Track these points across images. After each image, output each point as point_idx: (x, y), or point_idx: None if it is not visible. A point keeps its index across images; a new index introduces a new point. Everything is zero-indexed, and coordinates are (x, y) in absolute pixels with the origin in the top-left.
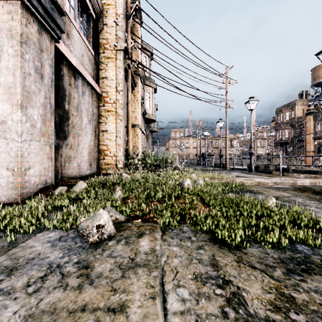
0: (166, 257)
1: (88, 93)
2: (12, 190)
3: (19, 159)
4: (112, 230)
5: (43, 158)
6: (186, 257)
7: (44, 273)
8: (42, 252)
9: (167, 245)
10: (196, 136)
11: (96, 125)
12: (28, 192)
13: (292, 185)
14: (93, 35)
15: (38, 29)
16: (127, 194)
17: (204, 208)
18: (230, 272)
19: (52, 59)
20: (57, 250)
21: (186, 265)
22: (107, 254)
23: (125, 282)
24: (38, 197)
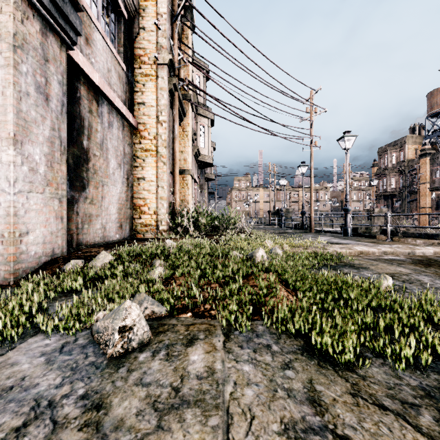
0: (232, 386)
1: (117, 125)
2: (1, 265)
3: (11, 220)
4: (146, 333)
5: (48, 217)
6: (266, 386)
7: (22, 421)
8: (28, 374)
9: (233, 361)
10: (268, 186)
11: (129, 170)
12: (25, 268)
13: (408, 256)
14: (125, 43)
15: (42, 29)
16: (171, 272)
17: (287, 294)
18: (344, 417)
19: (63, 73)
20: (53, 370)
21: (268, 402)
22: (135, 380)
23: (162, 439)
24: (39, 277)
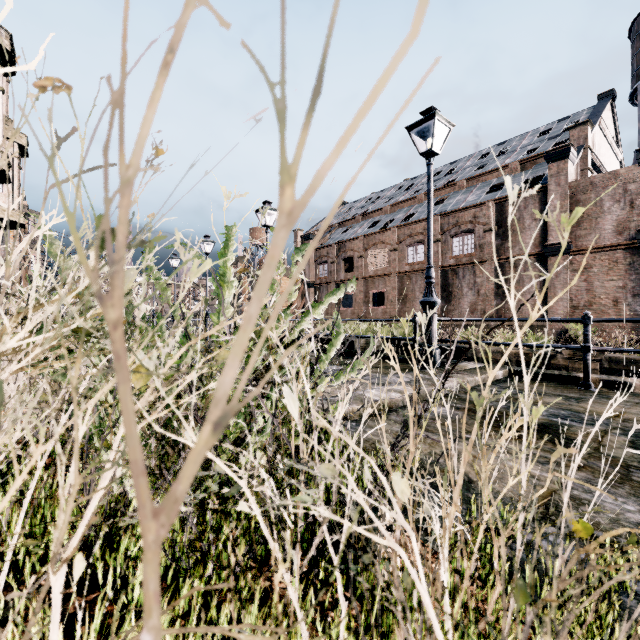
0: None
1: None
2: None
3: None
4: None
5: None
6: None
7: None
8: None
9: None
10: None
11: None
12: None
13: None
14: None
15: None
16: None
17: None
18: None
19: None
20: None
21: None
22: None
23: None
24: None
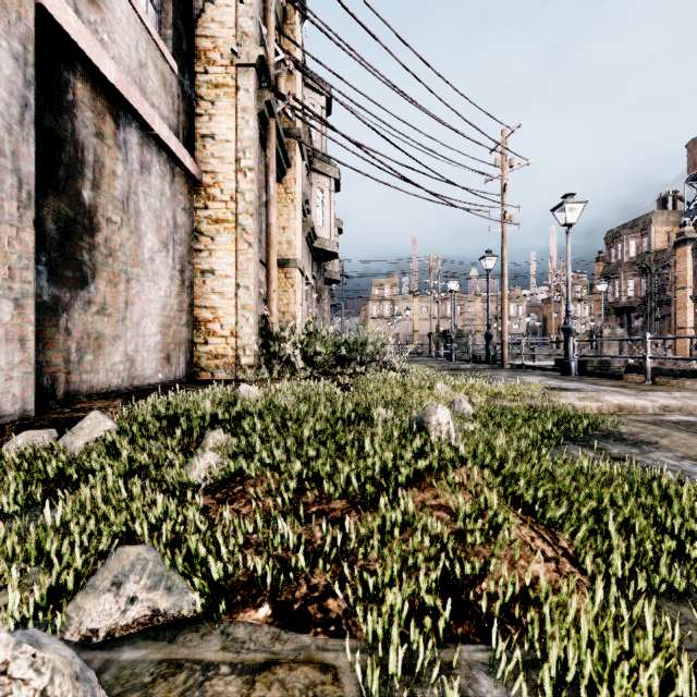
0: None
1: (160, 170)
2: None
3: None
4: None
5: None
6: None
7: None
8: None
9: None
10: (429, 293)
11: (185, 256)
12: None
13: None
14: (177, 23)
15: None
16: (235, 465)
17: (528, 535)
18: None
19: (26, 39)
20: None
21: None
22: None
23: None
24: None
